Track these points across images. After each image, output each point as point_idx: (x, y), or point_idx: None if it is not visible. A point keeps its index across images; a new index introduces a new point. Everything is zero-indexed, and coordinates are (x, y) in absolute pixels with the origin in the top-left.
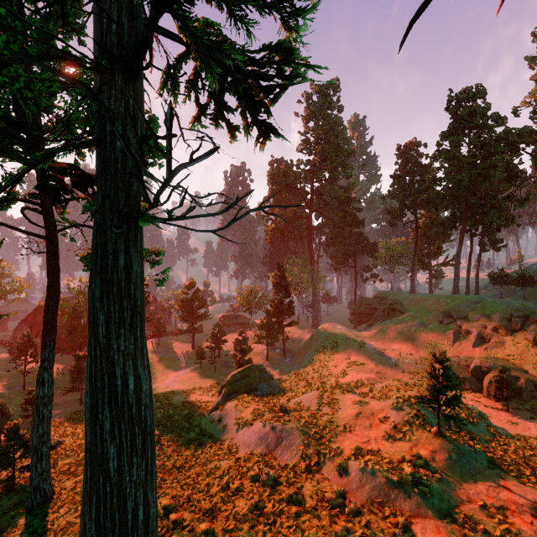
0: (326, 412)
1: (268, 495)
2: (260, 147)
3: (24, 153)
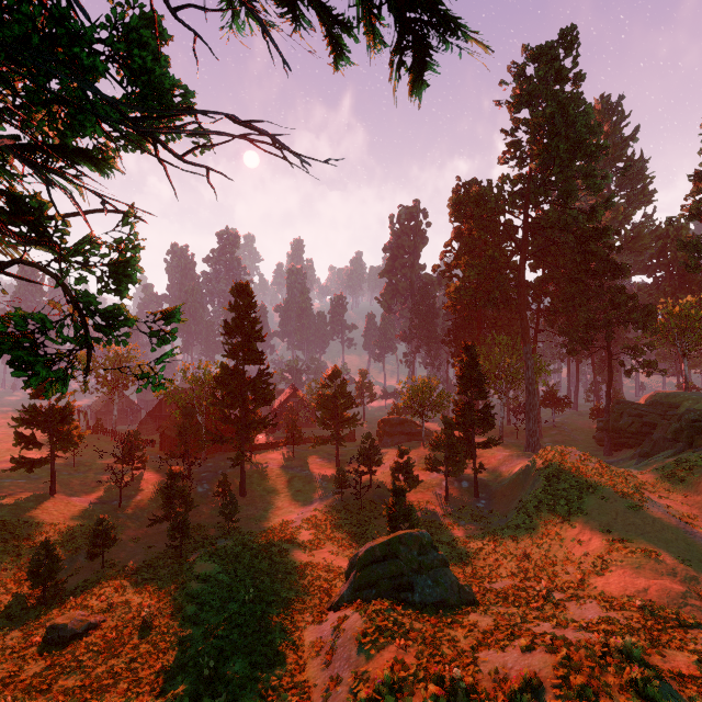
0: None
1: None
2: (411, 88)
3: None
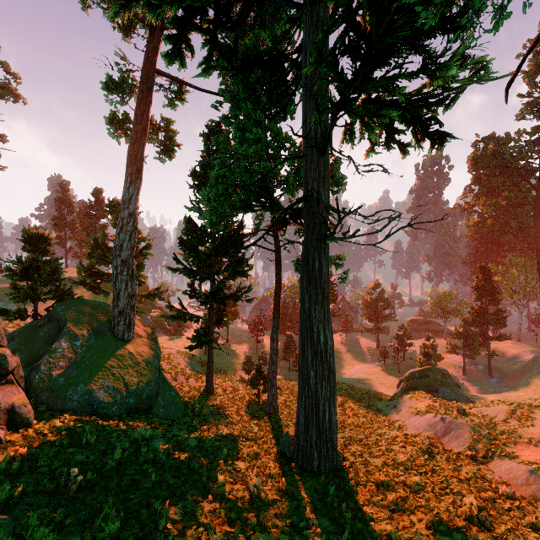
0: (513, 425)
1: (425, 459)
2: (437, 151)
3: (265, 202)
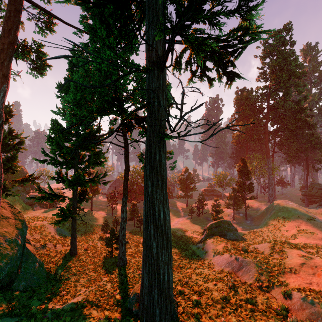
0: (276, 257)
1: (232, 294)
2: (228, 86)
3: (117, 111)
